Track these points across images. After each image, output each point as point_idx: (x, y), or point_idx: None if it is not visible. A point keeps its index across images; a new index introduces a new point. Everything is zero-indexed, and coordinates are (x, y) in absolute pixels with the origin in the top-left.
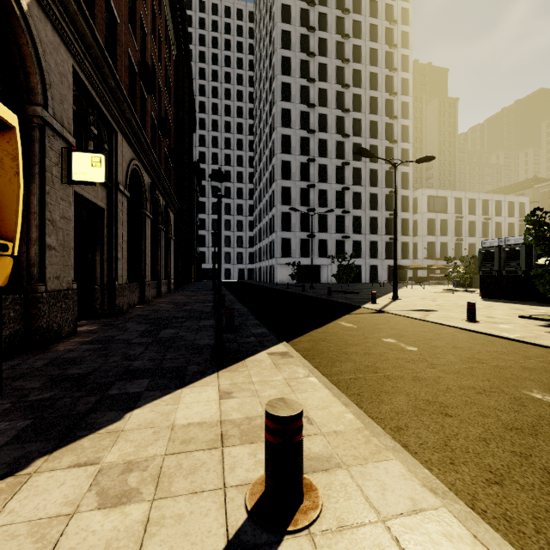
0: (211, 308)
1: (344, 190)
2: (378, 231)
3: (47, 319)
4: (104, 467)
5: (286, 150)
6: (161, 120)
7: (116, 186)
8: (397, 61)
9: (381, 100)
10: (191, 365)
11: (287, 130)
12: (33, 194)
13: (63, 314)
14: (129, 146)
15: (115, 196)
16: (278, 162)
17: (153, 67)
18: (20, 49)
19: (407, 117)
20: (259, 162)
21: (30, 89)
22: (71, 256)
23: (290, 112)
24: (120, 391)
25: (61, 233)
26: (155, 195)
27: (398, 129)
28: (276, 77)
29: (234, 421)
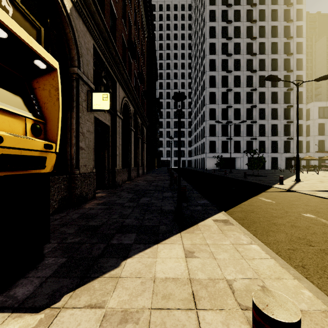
0: (169, 184)
1: (252, 107)
2: (278, 134)
3: (80, 189)
4: (107, 313)
5: (212, 85)
6: (139, 74)
7: (115, 112)
8: (293, 14)
9: (280, 44)
10: (161, 225)
11: (213, 72)
12: (73, 118)
13: (88, 187)
14: (122, 89)
15: (115, 118)
16: (207, 93)
17: (135, 44)
18: (66, 36)
19: (301, 52)
20: (195, 95)
21: (71, 58)
22: (92, 153)
23: (214, 61)
24: (118, 241)
25: (87, 140)
26: (136, 117)
27: (293, 62)
28: (205, 40)
29: (200, 281)
